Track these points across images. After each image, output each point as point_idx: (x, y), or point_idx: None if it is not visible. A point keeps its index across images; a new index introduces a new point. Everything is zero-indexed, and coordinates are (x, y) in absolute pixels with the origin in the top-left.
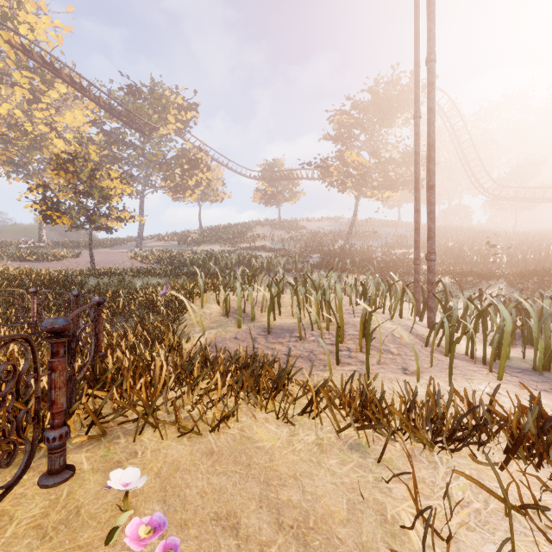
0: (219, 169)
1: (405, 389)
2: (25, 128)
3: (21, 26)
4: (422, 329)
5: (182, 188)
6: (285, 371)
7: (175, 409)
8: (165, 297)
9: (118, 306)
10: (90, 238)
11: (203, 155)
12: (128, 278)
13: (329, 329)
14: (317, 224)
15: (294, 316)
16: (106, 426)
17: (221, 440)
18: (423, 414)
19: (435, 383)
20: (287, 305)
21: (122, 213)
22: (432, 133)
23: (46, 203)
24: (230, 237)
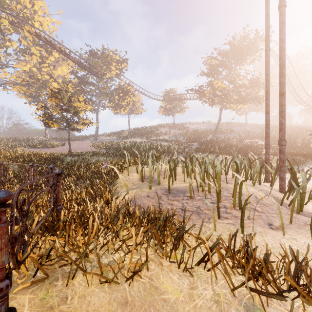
0: (139, 95)
1: (290, 253)
2: (38, 77)
3: (36, 23)
4: (276, 193)
5: (119, 107)
6: (182, 225)
7: (99, 260)
8: (106, 169)
9: (80, 173)
10: (68, 135)
11: (130, 87)
12: (88, 157)
13: (210, 192)
14: (196, 126)
15: (185, 182)
16: (51, 267)
17: (134, 288)
18: (311, 279)
19: (298, 238)
20: (180, 174)
21: (85, 120)
22: (283, 56)
23: (45, 116)
24: (146, 134)
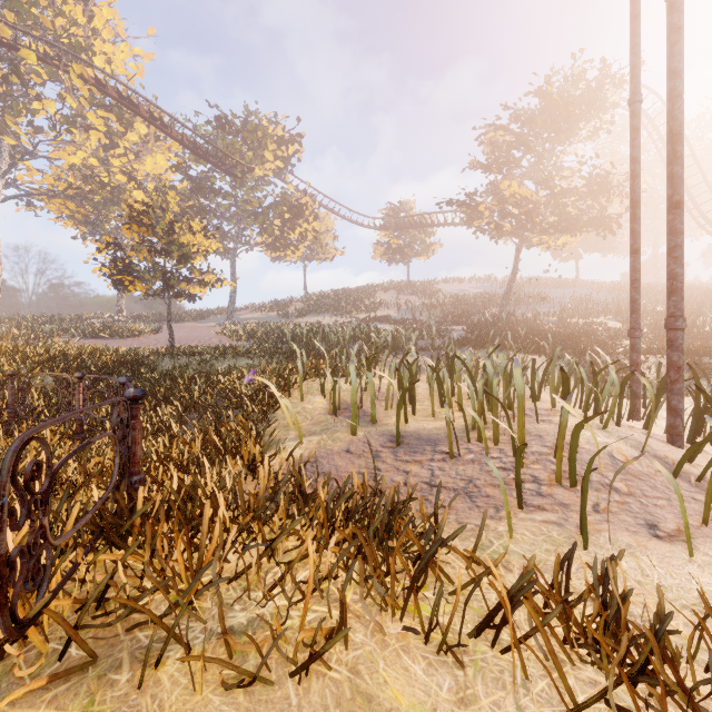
0: (329, 218)
1: None
2: (101, 179)
3: (98, 58)
4: (662, 447)
5: (282, 244)
6: (433, 528)
7: (223, 620)
8: (252, 386)
9: (192, 397)
10: (168, 308)
11: (308, 200)
12: (211, 358)
13: (497, 442)
14: (459, 286)
15: (436, 417)
16: (107, 632)
17: (311, 697)
18: None
19: None
20: (424, 399)
21: (207, 276)
22: (679, 112)
23: (116, 266)
24: (343, 306)
